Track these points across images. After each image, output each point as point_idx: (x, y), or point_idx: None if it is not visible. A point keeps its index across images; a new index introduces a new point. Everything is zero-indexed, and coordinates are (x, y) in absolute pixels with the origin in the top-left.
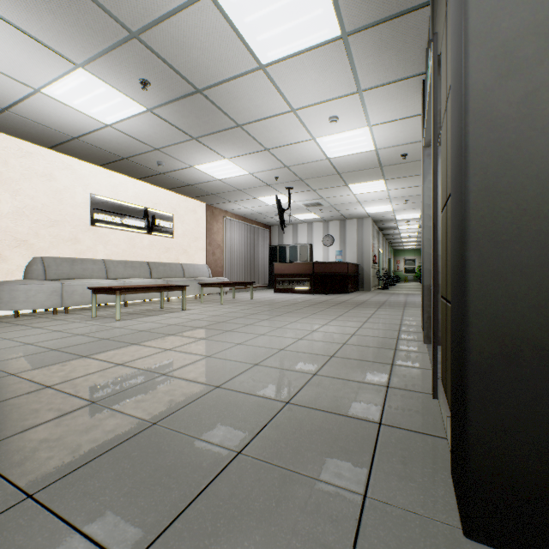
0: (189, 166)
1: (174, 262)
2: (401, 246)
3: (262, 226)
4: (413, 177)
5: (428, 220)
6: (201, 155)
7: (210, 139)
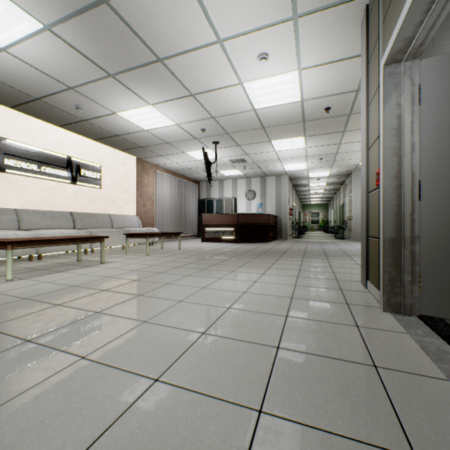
0: (111, 113)
1: (102, 212)
2: (308, 201)
3: (192, 181)
4: (330, 134)
5: (389, 157)
6: (122, 99)
7: (129, 77)
